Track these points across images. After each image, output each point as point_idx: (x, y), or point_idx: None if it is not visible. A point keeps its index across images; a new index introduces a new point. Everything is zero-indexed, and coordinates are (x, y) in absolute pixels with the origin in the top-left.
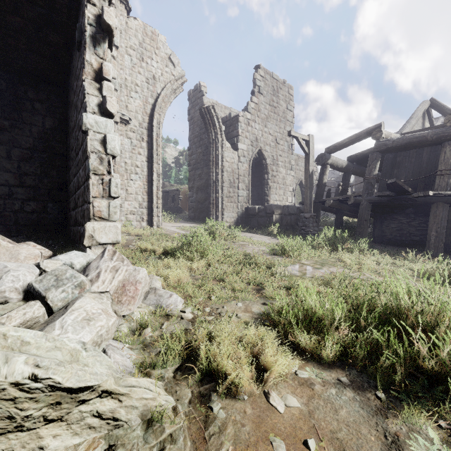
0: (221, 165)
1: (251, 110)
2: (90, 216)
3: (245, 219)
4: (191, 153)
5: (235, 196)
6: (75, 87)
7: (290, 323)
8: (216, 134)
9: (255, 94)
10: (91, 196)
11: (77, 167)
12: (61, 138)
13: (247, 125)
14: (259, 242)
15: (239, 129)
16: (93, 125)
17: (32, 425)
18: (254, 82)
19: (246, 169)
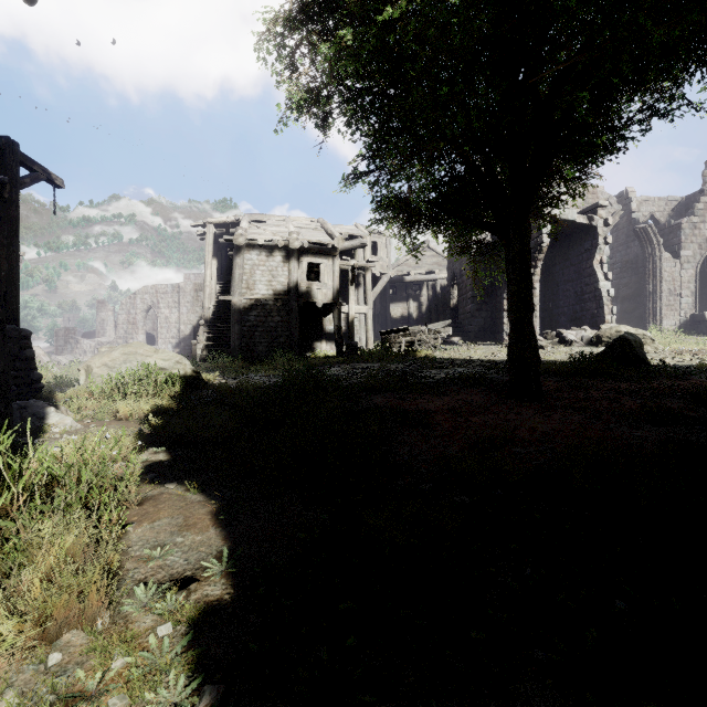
0: (659, 276)
1: (699, 211)
2: (605, 322)
3: (690, 326)
4: (613, 262)
5: (675, 304)
6: (573, 262)
7: (701, 345)
8: (653, 249)
9: (704, 192)
10: (605, 314)
11: (581, 301)
12: (541, 282)
13: (693, 230)
14: (701, 338)
15: (681, 237)
16: (602, 286)
17: (646, 345)
18: (703, 179)
19: (692, 275)
